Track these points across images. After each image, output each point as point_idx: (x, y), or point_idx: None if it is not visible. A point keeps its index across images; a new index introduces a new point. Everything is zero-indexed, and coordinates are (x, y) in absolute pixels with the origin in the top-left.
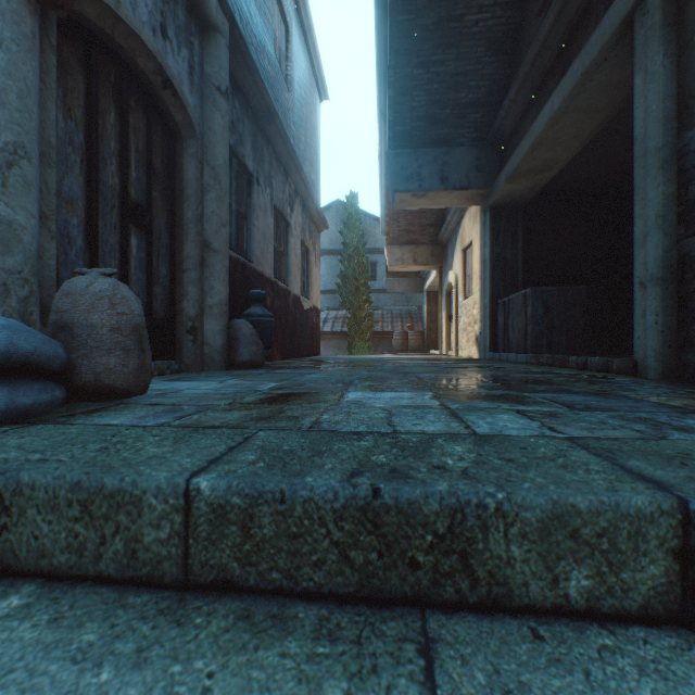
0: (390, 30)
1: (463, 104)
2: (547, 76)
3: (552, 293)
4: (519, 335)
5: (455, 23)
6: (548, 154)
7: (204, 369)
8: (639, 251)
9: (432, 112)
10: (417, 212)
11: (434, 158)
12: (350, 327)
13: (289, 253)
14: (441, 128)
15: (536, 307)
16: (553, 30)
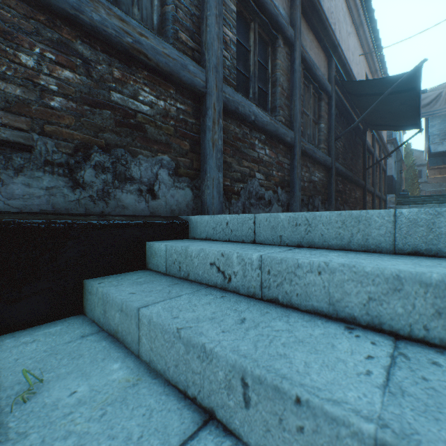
0: (428, 141)
1: None
2: None
3: None
4: None
5: None
6: None
7: None
8: None
9: None
10: None
11: (440, 159)
12: None
13: None
14: (442, 153)
15: None
16: None
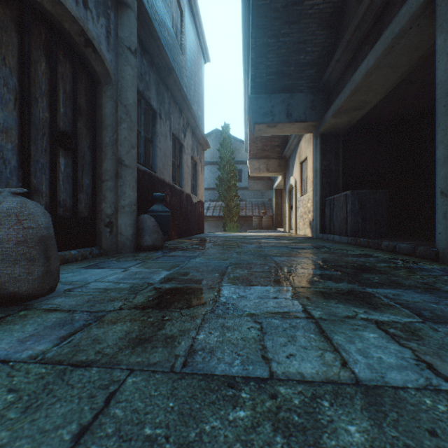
0: (252, 12)
1: (302, 63)
2: (363, 42)
3: (365, 194)
4: (341, 223)
5: (297, 6)
6: (363, 98)
7: (118, 252)
8: (440, 168)
9: (281, 69)
10: (269, 137)
11: (282, 100)
12: (224, 213)
13: (183, 165)
14: (287, 80)
15: (354, 204)
16: (369, 9)
